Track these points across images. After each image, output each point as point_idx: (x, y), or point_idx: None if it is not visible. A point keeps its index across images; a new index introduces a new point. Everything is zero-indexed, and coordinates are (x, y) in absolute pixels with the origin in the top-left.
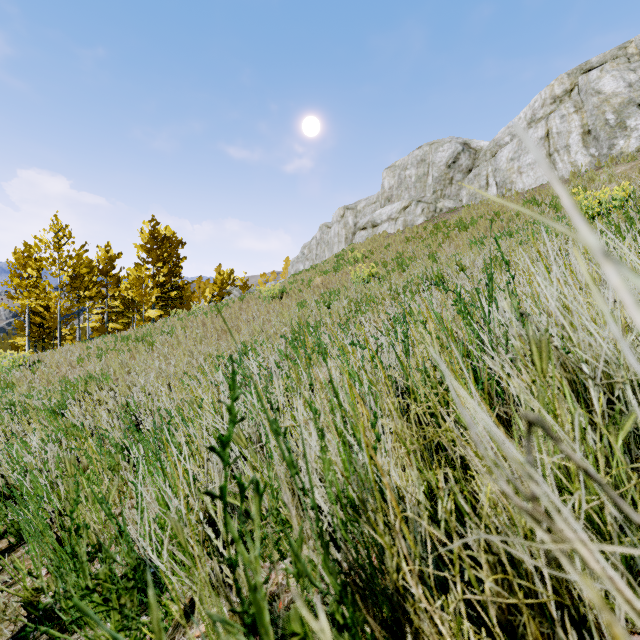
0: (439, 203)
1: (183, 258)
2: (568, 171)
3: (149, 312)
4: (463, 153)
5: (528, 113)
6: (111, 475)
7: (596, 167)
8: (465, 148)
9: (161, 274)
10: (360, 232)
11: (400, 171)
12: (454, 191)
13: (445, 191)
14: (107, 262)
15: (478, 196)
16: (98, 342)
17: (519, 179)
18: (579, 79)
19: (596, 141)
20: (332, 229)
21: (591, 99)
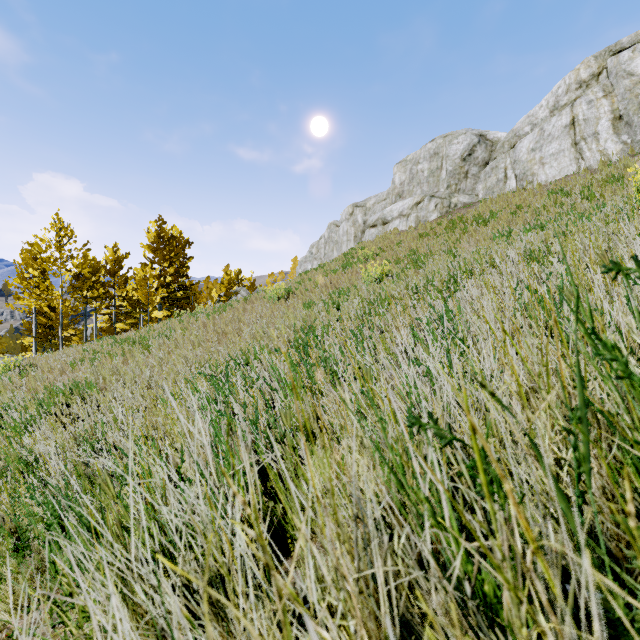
0: (453, 198)
1: (190, 258)
2: (597, 160)
3: (155, 313)
4: (479, 145)
5: (550, 100)
6: (14, 565)
7: (629, 155)
8: (481, 140)
9: (167, 274)
10: (370, 230)
11: (412, 166)
12: (469, 185)
13: (460, 185)
14: (115, 262)
15: (496, 190)
16: (94, 345)
17: (541, 170)
18: (608, 61)
19: (629, 127)
20: (341, 227)
21: (622, 82)
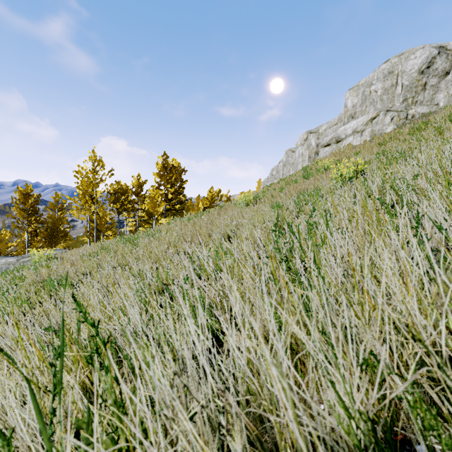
0: (410, 110)
1: (185, 181)
2: None
3: (161, 220)
4: (439, 56)
5: None
6: None
7: None
8: (441, 51)
9: (169, 193)
10: (324, 148)
11: (364, 88)
12: (427, 96)
13: (417, 98)
14: (138, 187)
15: None
16: (104, 242)
17: None
18: None
19: None
20: (296, 151)
21: None
